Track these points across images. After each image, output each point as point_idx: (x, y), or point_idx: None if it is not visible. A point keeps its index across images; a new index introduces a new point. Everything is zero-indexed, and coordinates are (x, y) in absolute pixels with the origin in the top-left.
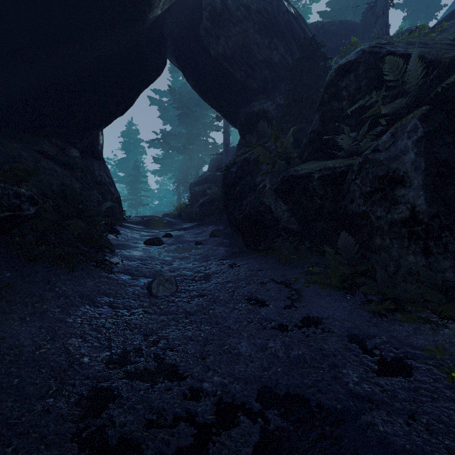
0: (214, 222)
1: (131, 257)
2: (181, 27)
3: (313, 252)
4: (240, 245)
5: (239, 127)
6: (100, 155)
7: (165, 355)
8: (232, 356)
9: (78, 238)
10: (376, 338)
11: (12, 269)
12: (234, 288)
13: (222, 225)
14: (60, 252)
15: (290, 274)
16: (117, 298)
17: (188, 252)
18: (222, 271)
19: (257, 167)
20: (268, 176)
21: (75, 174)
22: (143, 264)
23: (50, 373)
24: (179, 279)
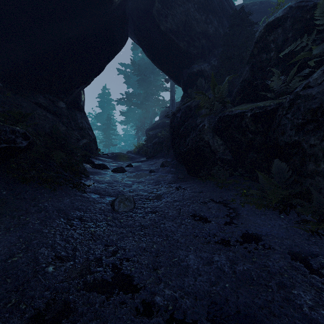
0: (163, 156)
1: (101, 180)
2: (139, 10)
3: (245, 178)
4: (184, 173)
5: (182, 85)
6: (82, 108)
7: (121, 265)
8: (181, 268)
9: (61, 166)
10: (319, 257)
11: (8, 188)
12: (181, 206)
13: (170, 158)
14: (46, 176)
15: (226, 196)
16: (87, 212)
17: (144, 178)
18: (170, 193)
19: (197, 112)
20: (206, 118)
21: (62, 120)
22: (110, 186)
23: (14, 283)
24: (136, 198)
